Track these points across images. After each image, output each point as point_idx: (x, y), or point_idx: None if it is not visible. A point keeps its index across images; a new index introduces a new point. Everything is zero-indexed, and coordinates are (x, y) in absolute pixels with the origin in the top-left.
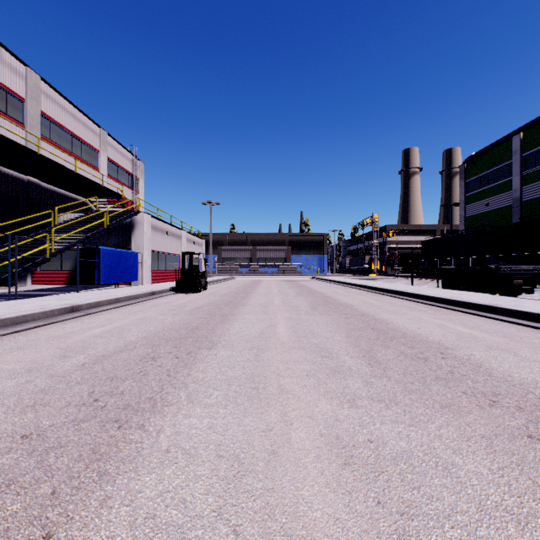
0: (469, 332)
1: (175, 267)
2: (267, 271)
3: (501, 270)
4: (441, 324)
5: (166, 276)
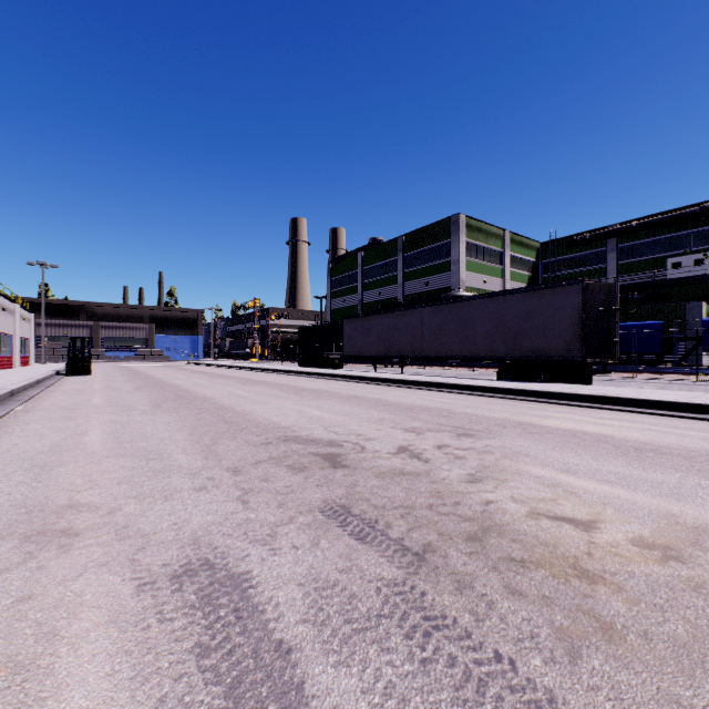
0: (284, 379)
1: (8, 350)
2: (119, 356)
3: (325, 354)
4: (277, 378)
5: (2, 362)
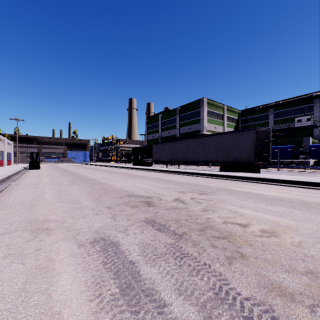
0: (126, 171)
1: (2, 158)
2: (51, 160)
3: (144, 160)
4: (123, 170)
5: None
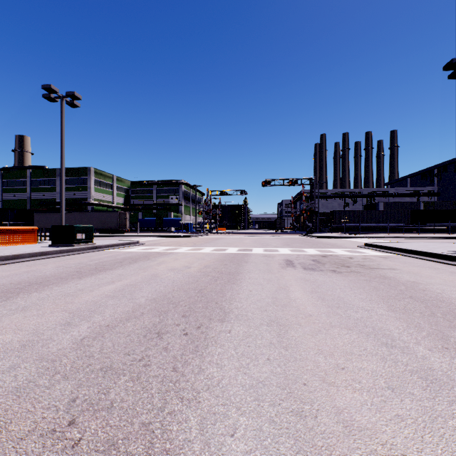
0: None
1: None
2: None
3: None
4: None
5: None
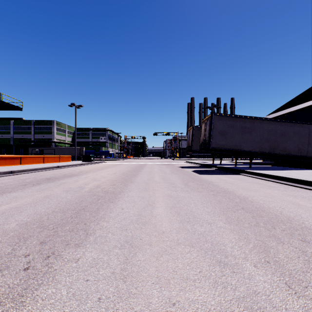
0: None
1: None
2: None
3: None
4: None
5: None
